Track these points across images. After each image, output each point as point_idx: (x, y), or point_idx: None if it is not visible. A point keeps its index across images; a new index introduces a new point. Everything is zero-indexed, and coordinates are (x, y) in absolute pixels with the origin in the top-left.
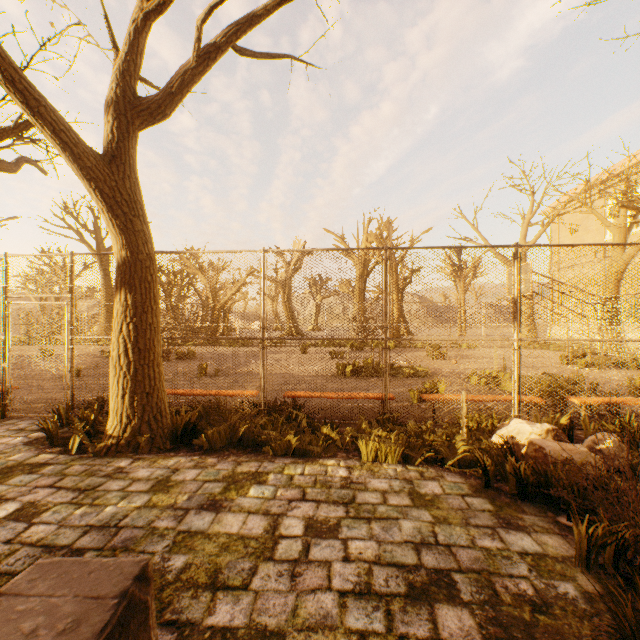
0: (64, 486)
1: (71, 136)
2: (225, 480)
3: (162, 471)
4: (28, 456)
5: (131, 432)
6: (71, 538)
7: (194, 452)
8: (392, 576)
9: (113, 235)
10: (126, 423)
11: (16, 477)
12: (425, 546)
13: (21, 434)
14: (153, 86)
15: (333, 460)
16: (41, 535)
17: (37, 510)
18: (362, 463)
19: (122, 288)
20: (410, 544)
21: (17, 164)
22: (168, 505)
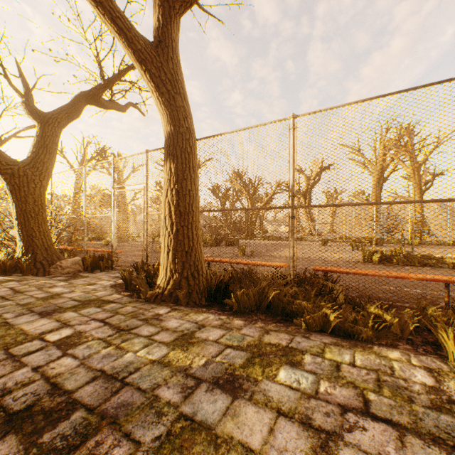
0: (110, 322)
1: (125, 22)
2: (249, 349)
3: (189, 325)
4: (106, 294)
5: (172, 285)
6: (78, 382)
7: (223, 311)
8: None
9: (161, 114)
10: (169, 276)
11: (88, 308)
12: None
13: (113, 279)
14: (198, 4)
15: (396, 352)
16: (61, 369)
17: (78, 341)
18: (453, 368)
19: (167, 159)
20: None
21: (126, 106)
22: (181, 367)
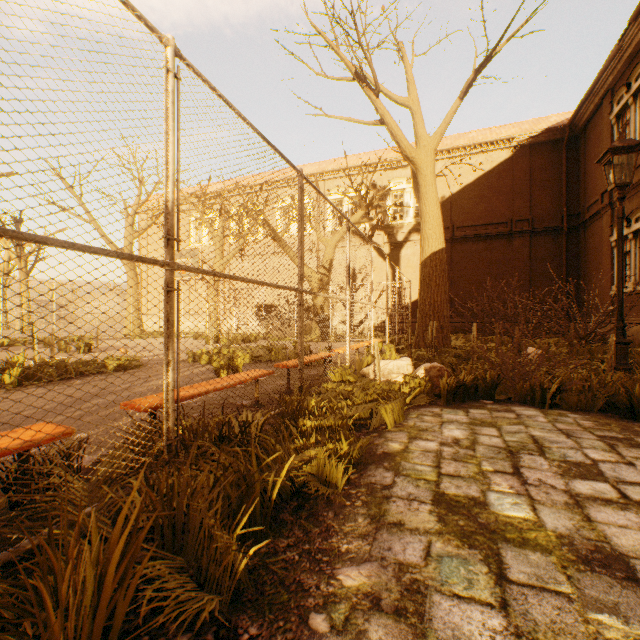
0: None
1: None
2: (487, 545)
3: None
4: None
5: None
6: None
7: None
8: (630, 451)
9: None
10: None
11: None
12: (569, 434)
13: None
14: None
15: (390, 443)
16: None
17: None
18: (403, 431)
19: None
20: (572, 438)
21: None
22: None
